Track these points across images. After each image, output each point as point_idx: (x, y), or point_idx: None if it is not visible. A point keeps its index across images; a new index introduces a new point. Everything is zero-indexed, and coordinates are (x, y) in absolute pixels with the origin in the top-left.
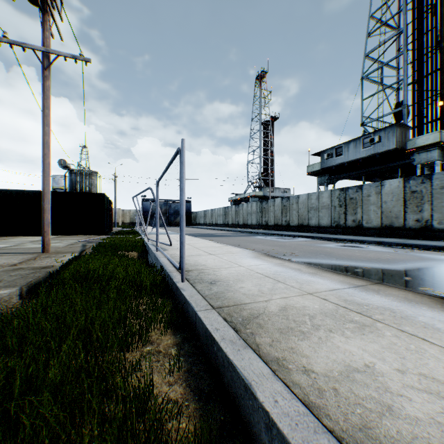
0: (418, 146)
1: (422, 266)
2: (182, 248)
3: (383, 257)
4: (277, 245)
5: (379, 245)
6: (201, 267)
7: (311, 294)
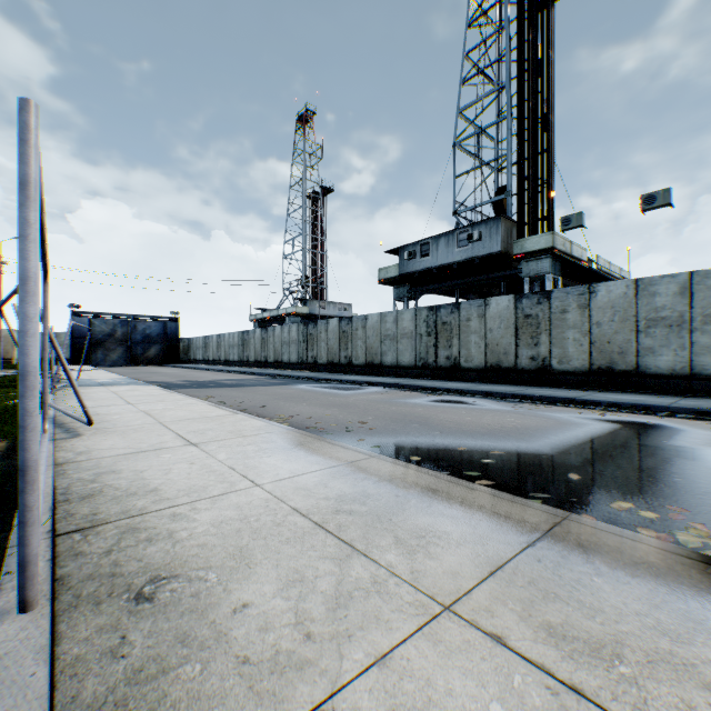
0: (528, 251)
1: (574, 441)
2: (24, 488)
3: (507, 422)
4: (334, 405)
5: (490, 398)
6: (142, 502)
7: (451, 611)
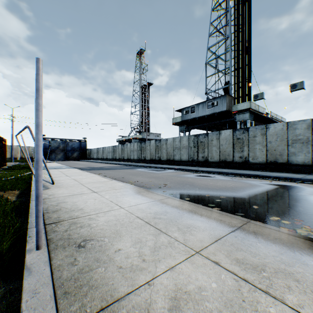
0: (239, 110)
1: (257, 193)
2: (38, 203)
3: (228, 185)
4: (153, 177)
5: (221, 175)
6: (77, 213)
7: (199, 253)
